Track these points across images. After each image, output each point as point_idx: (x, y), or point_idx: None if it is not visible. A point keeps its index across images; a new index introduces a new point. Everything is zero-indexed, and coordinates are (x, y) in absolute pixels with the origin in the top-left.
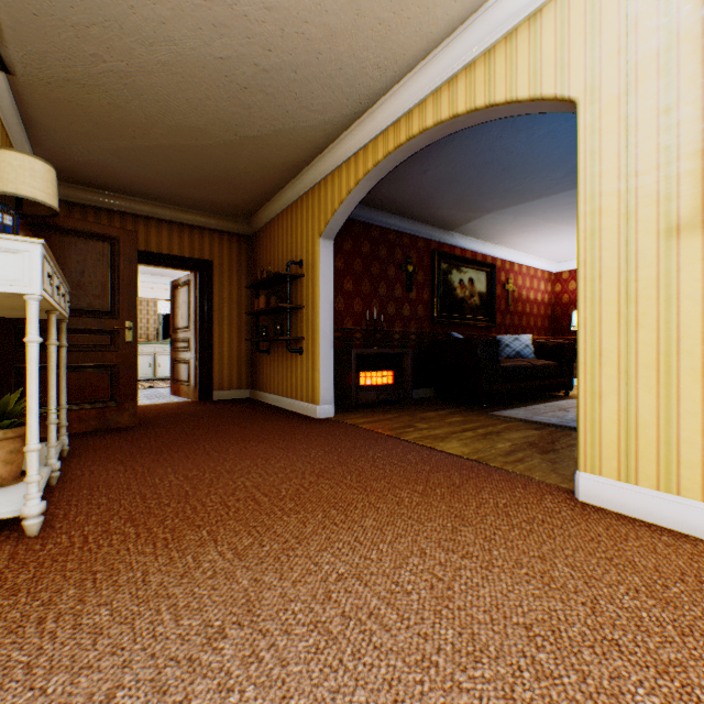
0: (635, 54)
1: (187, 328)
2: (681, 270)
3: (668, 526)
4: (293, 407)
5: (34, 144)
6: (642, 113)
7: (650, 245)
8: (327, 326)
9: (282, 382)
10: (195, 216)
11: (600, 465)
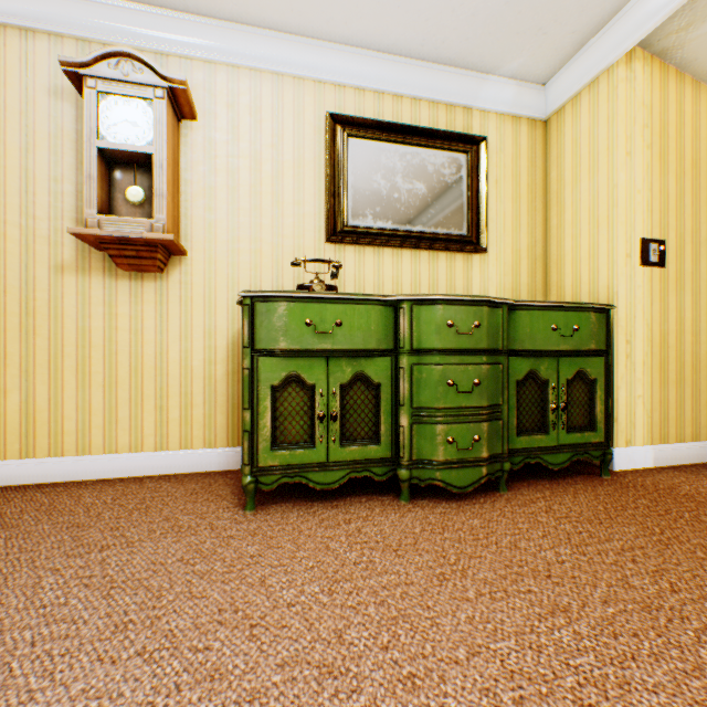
0: (35, 124)
1: None
2: (66, 297)
3: (58, 480)
4: None
5: None
6: (41, 173)
7: (46, 275)
8: None
9: None
10: None
11: (7, 451)
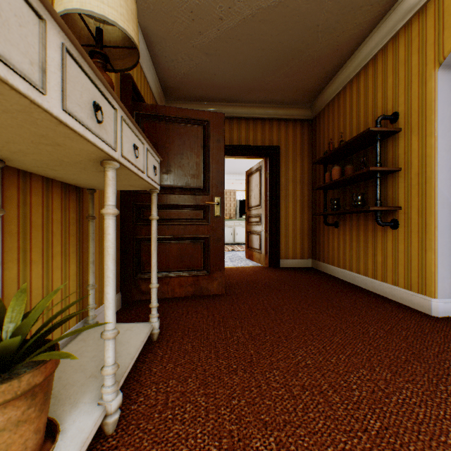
0: None
1: (258, 206)
2: None
3: None
4: (376, 289)
5: (155, 64)
6: None
7: None
8: (447, 189)
9: (356, 257)
10: (265, 109)
11: None
